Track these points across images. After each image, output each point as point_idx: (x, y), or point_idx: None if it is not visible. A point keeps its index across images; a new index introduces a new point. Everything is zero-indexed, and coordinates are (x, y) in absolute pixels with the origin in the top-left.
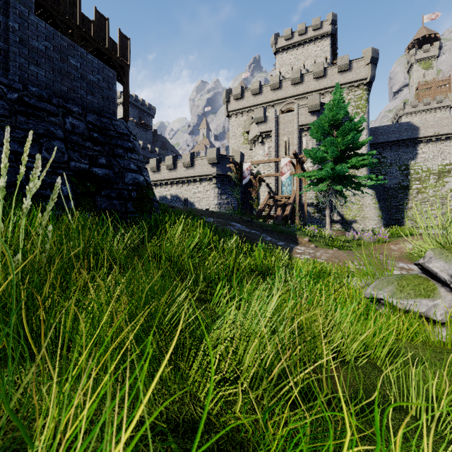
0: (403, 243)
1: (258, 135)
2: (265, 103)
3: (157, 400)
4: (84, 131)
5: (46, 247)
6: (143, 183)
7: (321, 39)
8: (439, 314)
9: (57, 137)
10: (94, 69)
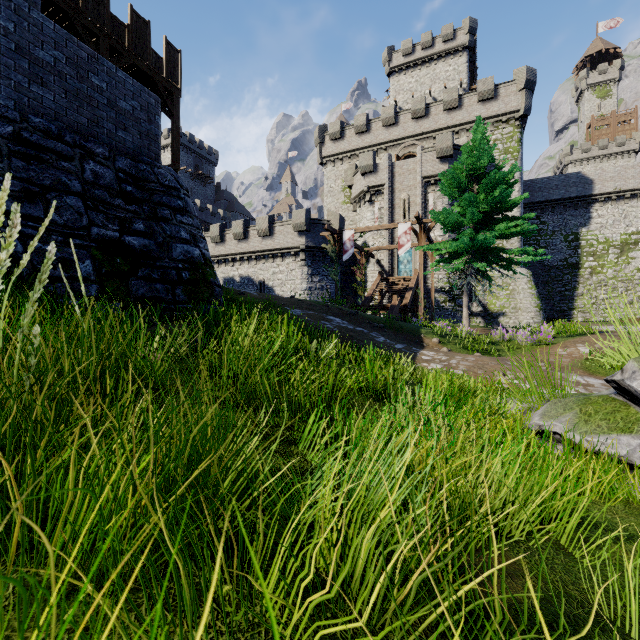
0: (575, 345)
1: (365, 190)
2: (375, 145)
3: None
4: (112, 182)
5: (30, 362)
6: (198, 260)
7: (454, 54)
8: None
9: (72, 191)
10: (127, 92)
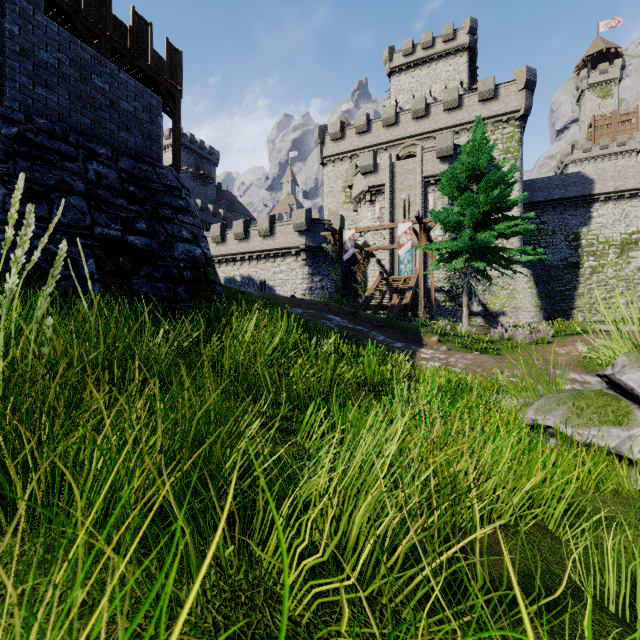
0: (574, 344)
1: (366, 190)
2: (376, 145)
3: (211, 603)
4: (115, 182)
5: (44, 351)
6: (200, 259)
7: (455, 54)
8: (637, 450)
9: (75, 191)
10: (129, 94)
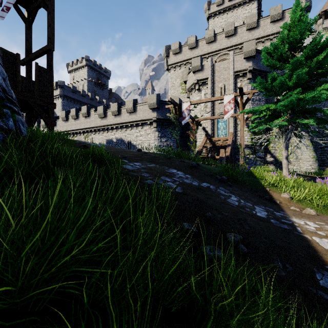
0: None
1: (195, 82)
2: (201, 56)
3: None
4: None
5: None
6: None
7: (249, 3)
8: None
9: None
10: None
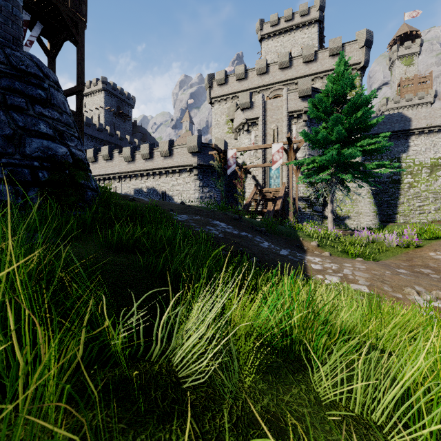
0: None
1: (244, 122)
2: (251, 89)
3: None
4: None
5: None
6: (64, 159)
7: (309, 26)
8: None
9: None
10: None
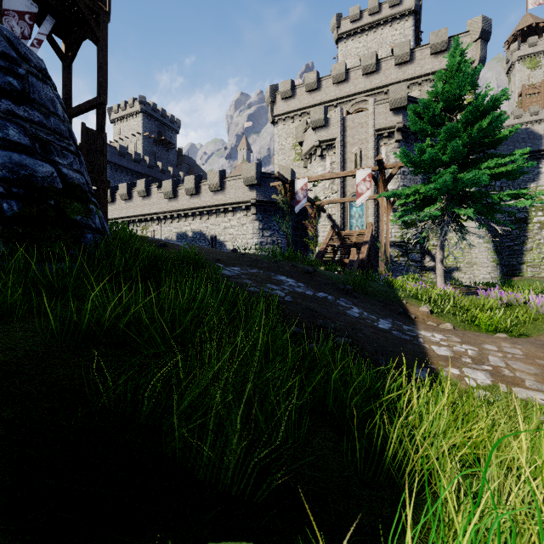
0: None
1: (316, 145)
2: (326, 102)
3: None
4: None
5: None
6: (48, 182)
7: (401, 19)
8: None
9: None
10: None
